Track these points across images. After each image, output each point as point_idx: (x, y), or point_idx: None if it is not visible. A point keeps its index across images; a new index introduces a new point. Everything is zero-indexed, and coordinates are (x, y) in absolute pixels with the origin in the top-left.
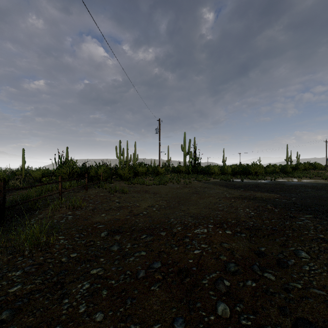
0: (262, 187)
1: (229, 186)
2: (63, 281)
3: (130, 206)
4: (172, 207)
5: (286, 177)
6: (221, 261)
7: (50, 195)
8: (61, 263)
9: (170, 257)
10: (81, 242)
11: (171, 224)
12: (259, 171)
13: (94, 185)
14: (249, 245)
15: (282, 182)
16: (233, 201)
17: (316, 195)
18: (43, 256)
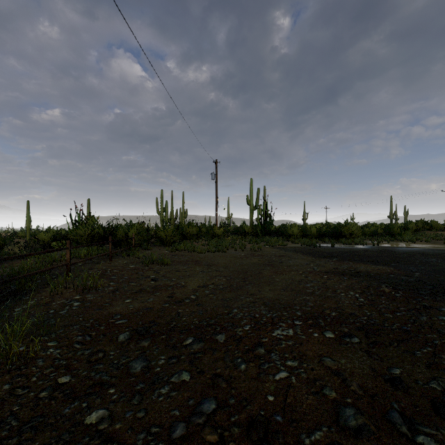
0: (363, 256)
1: (316, 254)
2: None
3: (172, 286)
4: (235, 288)
5: (393, 241)
6: (326, 400)
7: (51, 268)
8: (37, 399)
9: (234, 387)
10: (84, 353)
11: (234, 319)
12: (355, 232)
13: (122, 252)
14: (370, 362)
15: (390, 248)
16: (327, 278)
17: None
18: (11, 383)
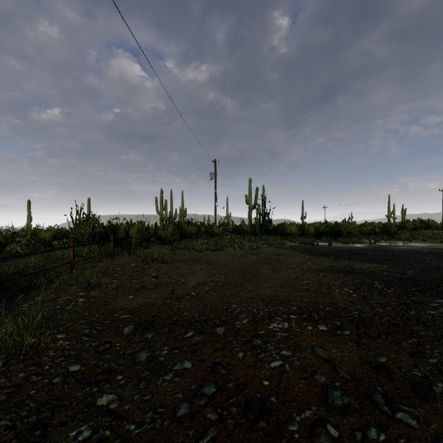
0: (359, 254)
1: (313, 253)
2: (47, 423)
3: (172, 283)
4: (233, 285)
5: (390, 240)
6: (317, 384)
7: (56, 266)
8: (51, 384)
9: (232, 373)
10: (91, 344)
11: (232, 314)
12: (353, 231)
13: (123, 251)
14: (359, 352)
15: (386, 247)
16: (322, 276)
17: (441, 266)
18: (26, 370)
